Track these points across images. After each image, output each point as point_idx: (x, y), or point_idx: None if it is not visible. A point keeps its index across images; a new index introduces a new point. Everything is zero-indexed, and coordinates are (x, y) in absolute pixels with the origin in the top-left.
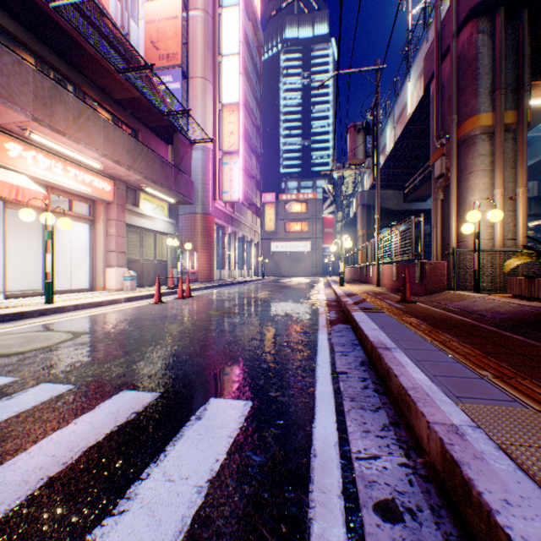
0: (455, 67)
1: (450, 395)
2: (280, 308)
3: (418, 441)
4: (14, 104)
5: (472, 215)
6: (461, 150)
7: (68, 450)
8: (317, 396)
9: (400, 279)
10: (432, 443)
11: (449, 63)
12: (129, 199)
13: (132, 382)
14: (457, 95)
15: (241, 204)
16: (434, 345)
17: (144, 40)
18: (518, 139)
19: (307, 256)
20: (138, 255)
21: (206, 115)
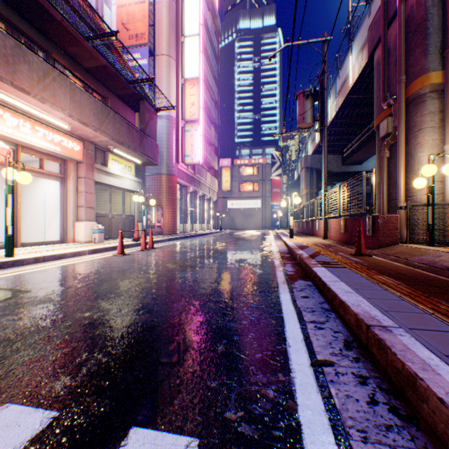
0: (403, 29)
1: None
2: (236, 261)
3: None
4: None
5: (428, 169)
6: (410, 108)
7: None
8: (303, 425)
9: (348, 232)
10: None
11: (397, 26)
12: (98, 159)
13: (29, 383)
14: (405, 56)
15: (201, 167)
16: (444, 321)
17: (116, 22)
18: None
19: (258, 212)
20: (109, 211)
21: (170, 88)
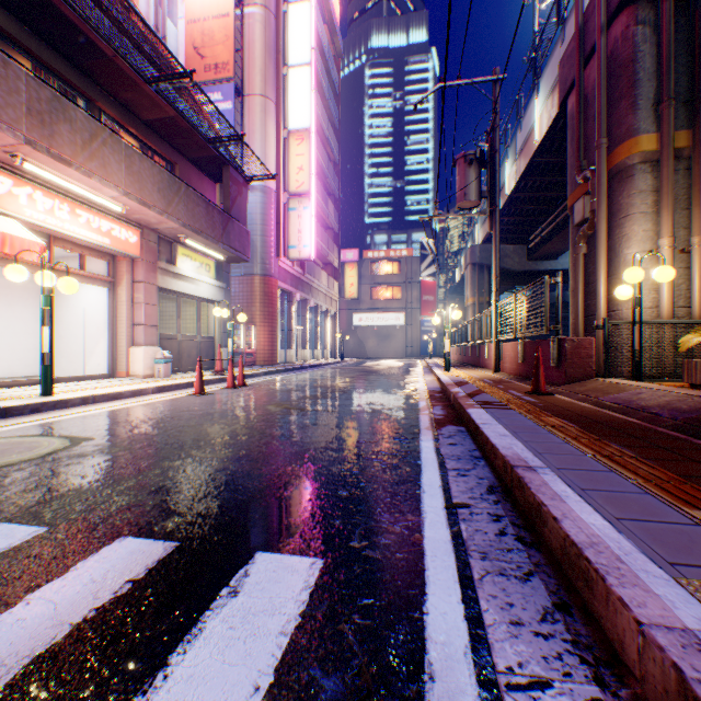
0: (604, 72)
1: (659, 559)
2: (365, 402)
3: (614, 649)
4: None
5: (632, 274)
6: (613, 185)
7: None
8: (427, 550)
9: (528, 362)
10: (652, 667)
11: (596, 67)
12: (163, 254)
13: (137, 522)
14: (607, 110)
15: (313, 263)
16: (601, 462)
17: (185, 45)
18: (693, 168)
19: (400, 332)
20: (176, 330)
21: (267, 145)
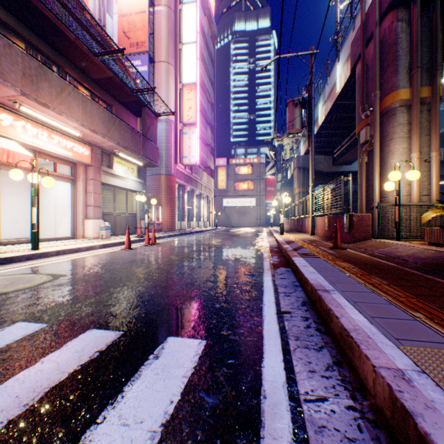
0: (378, 50)
1: (390, 337)
2: (230, 254)
3: (362, 382)
4: (5, 80)
5: (394, 175)
6: (383, 120)
7: (30, 391)
8: (265, 335)
9: (331, 229)
10: (379, 387)
11: (373, 47)
12: (104, 162)
13: (98, 321)
14: (380, 74)
15: (198, 167)
16: (367, 287)
17: (118, 30)
18: (432, 110)
19: (252, 210)
20: (112, 209)
21: (169, 93)
